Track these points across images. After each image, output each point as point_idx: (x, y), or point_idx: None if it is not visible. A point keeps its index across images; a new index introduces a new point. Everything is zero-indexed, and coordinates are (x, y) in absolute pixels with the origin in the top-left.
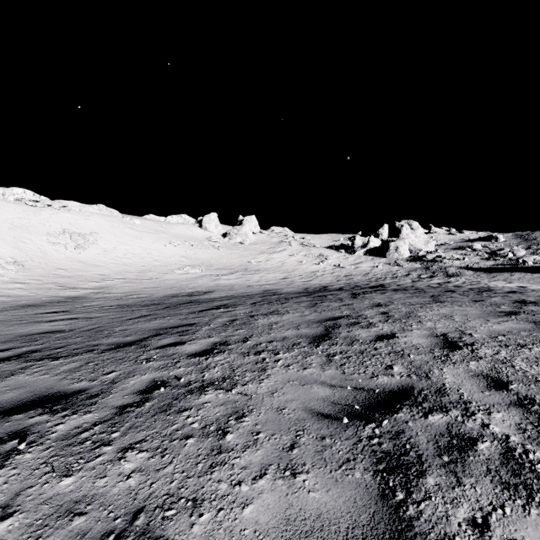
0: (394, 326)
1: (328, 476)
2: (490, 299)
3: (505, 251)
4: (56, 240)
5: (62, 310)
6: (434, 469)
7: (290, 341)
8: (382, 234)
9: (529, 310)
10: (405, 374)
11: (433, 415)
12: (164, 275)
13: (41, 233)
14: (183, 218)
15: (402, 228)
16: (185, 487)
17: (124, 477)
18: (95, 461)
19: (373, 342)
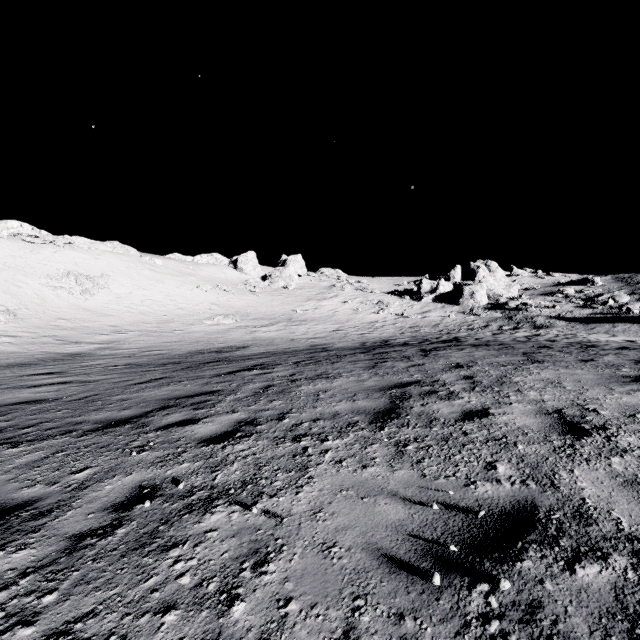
0: (485, 398)
1: None
2: (602, 359)
3: (605, 297)
4: (59, 284)
5: (56, 370)
6: None
7: (343, 419)
8: (454, 277)
9: None
10: (517, 479)
11: (583, 566)
12: (189, 326)
13: (40, 275)
14: (214, 258)
15: (479, 269)
16: None
17: None
18: None
19: (460, 423)
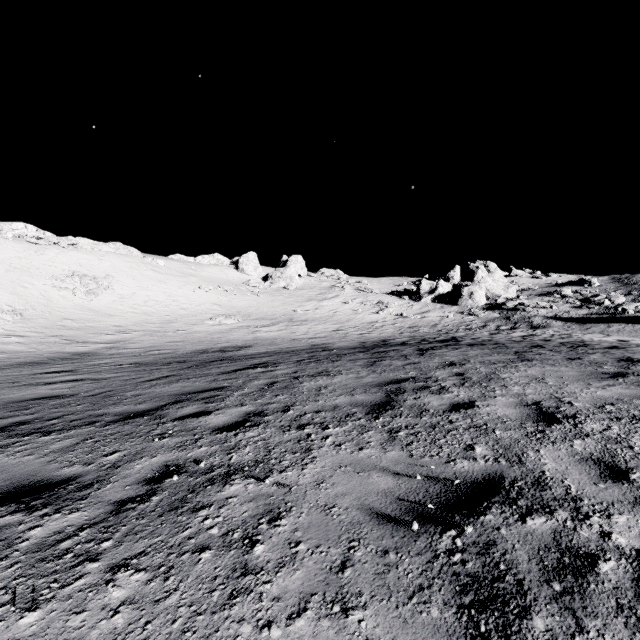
0: (472, 392)
1: (393, 614)
2: (588, 357)
3: (601, 297)
4: (63, 285)
5: (67, 369)
6: (542, 604)
7: (343, 411)
8: (453, 278)
9: (639, 370)
10: (491, 457)
11: (533, 518)
12: (192, 326)
13: (45, 276)
14: (216, 259)
15: (477, 270)
16: (192, 630)
17: (109, 613)
18: (73, 586)
19: (447, 413)
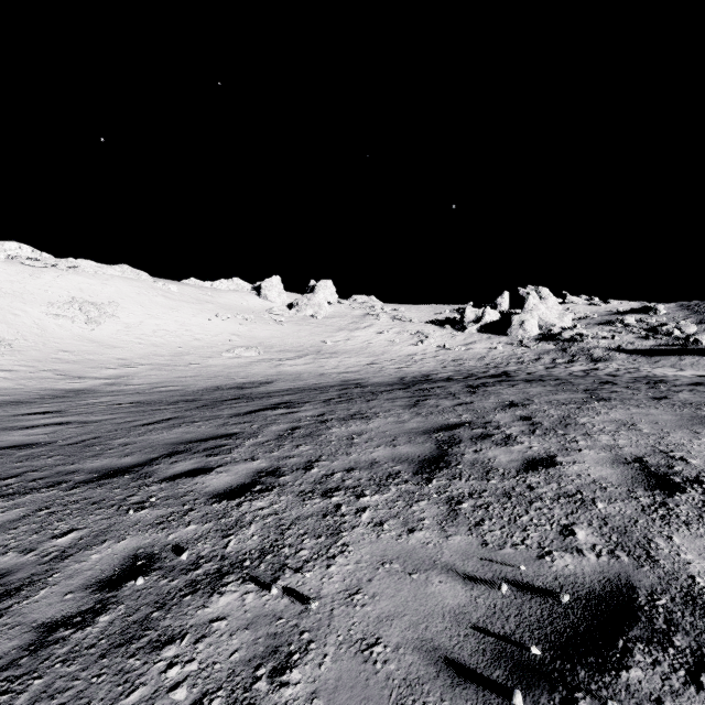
0: (548, 443)
1: None
2: (677, 396)
3: (669, 326)
4: (61, 312)
5: (55, 409)
6: None
7: (382, 469)
8: (501, 305)
9: None
10: (603, 548)
11: None
12: (207, 359)
13: (40, 302)
14: (235, 284)
15: (528, 296)
16: None
17: None
18: None
19: (522, 474)
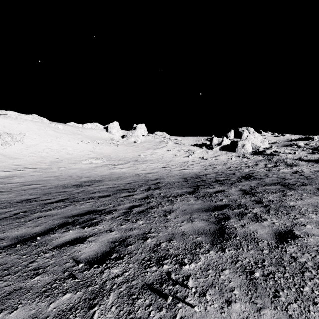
0: None
1: None
2: None
3: None
4: None
5: None
6: None
7: None
8: (230, 136)
9: None
10: None
11: None
12: (71, 165)
13: None
14: (95, 125)
15: (243, 132)
16: None
17: None
18: None
19: None
